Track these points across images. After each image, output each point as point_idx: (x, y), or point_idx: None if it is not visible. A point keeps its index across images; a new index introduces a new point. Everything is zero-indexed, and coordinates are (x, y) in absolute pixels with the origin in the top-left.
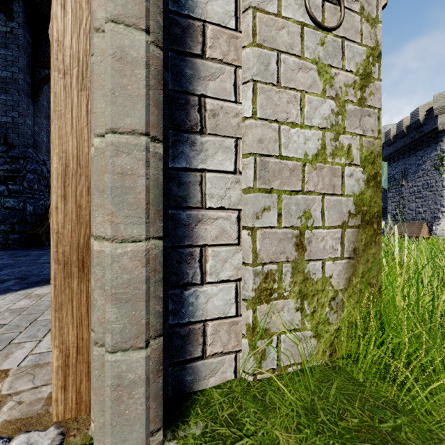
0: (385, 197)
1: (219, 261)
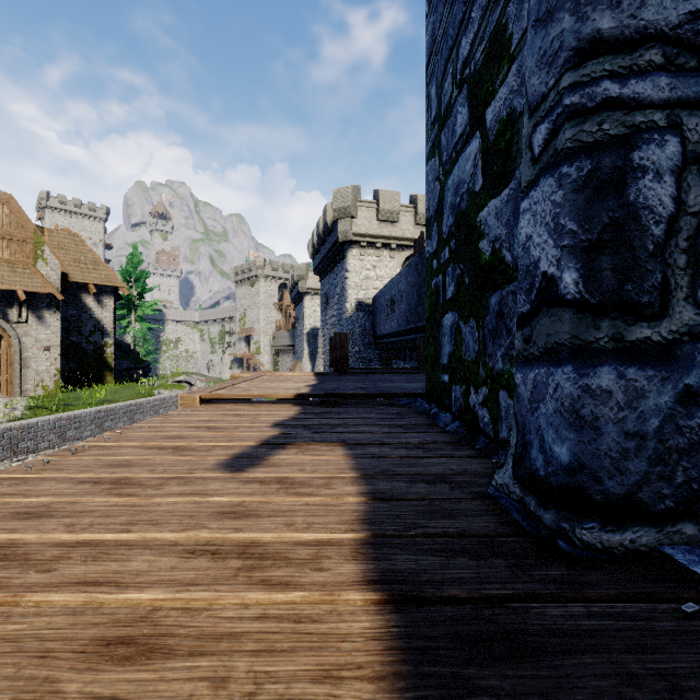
0: None
1: (30, 382)
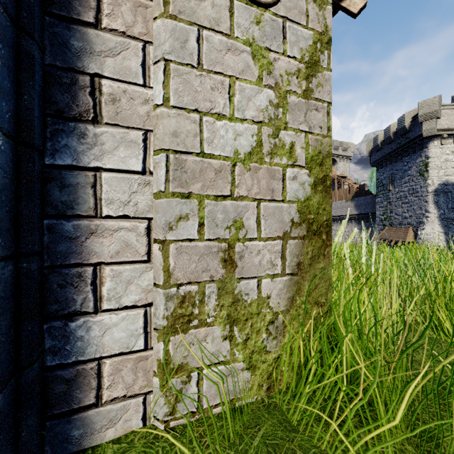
0: (374, 202)
1: (121, 282)
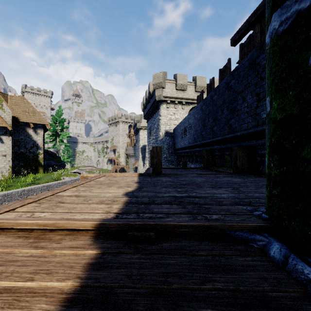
0: None
1: None
